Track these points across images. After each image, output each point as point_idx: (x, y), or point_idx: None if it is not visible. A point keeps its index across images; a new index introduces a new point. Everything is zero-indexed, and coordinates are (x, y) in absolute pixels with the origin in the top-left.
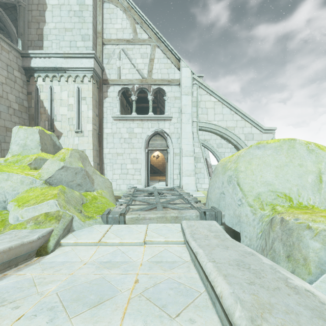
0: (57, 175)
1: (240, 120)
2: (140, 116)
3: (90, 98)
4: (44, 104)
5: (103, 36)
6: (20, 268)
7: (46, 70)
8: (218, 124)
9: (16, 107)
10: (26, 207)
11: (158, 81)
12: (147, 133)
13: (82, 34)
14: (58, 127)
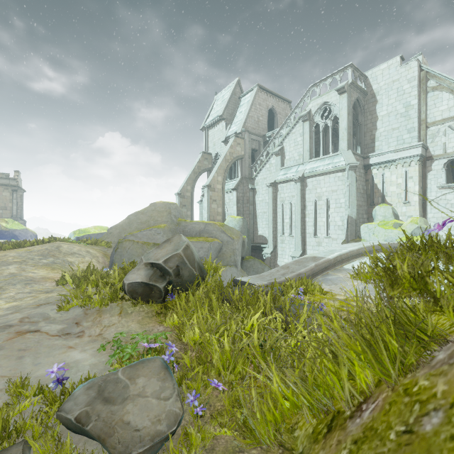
0: (414, 231)
1: None
2: None
3: (417, 176)
4: (377, 186)
5: (427, 121)
6: None
7: (379, 163)
8: None
9: (362, 192)
10: None
11: None
12: None
13: (407, 129)
14: (388, 201)
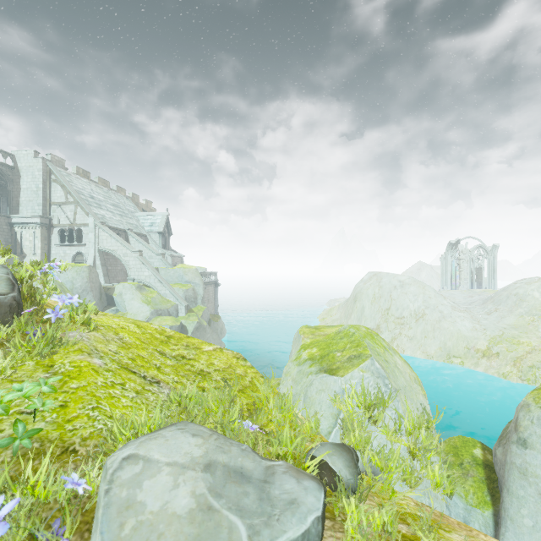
0: None
1: (121, 246)
2: (69, 244)
3: (40, 237)
4: (19, 240)
5: (51, 200)
6: None
7: (19, 224)
8: (109, 248)
9: (4, 243)
10: None
11: (78, 225)
12: (73, 253)
13: (38, 203)
14: (25, 252)
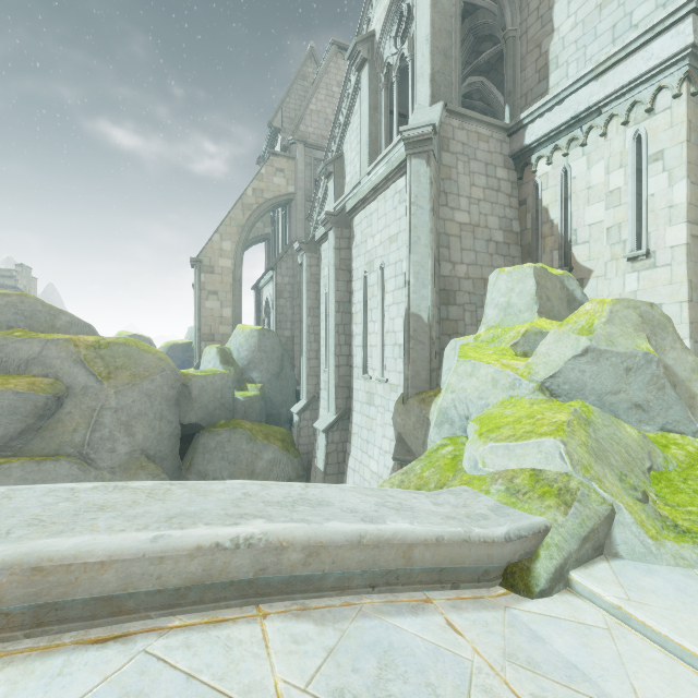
0: (569, 373)
1: None
2: None
3: (680, 146)
4: (549, 215)
5: None
6: (461, 599)
7: (554, 136)
8: None
9: (499, 238)
10: (491, 442)
11: None
12: None
13: None
14: (580, 258)
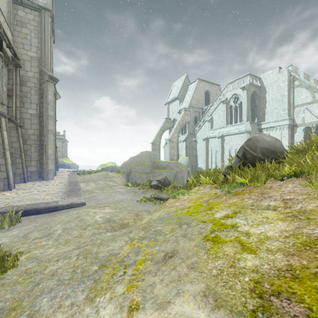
0: None
1: None
2: None
3: (287, 136)
4: None
5: (294, 104)
6: None
7: (267, 128)
8: None
9: None
10: None
11: None
12: None
13: (282, 109)
14: None
